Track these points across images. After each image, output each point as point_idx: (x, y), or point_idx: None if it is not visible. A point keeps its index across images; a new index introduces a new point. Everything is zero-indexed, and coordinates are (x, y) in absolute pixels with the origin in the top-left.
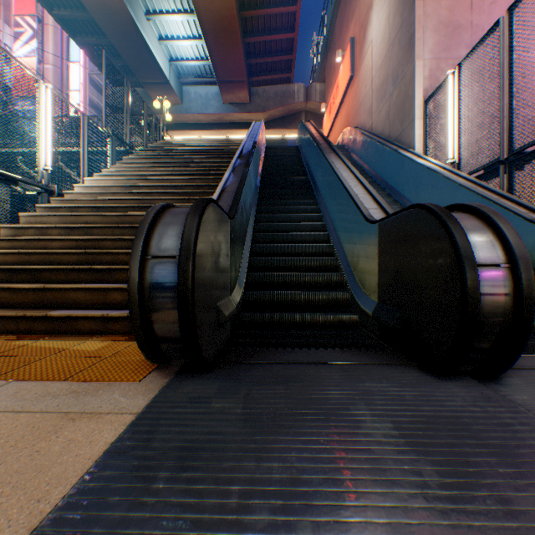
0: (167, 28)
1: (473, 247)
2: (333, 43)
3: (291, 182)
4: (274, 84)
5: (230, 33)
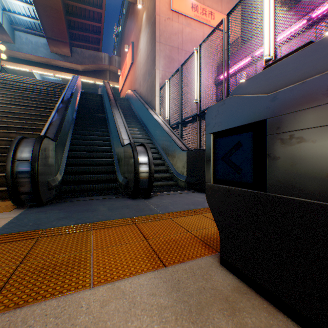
0: None
1: (141, 158)
2: (124, 38)
3: (95, 117)
4: (89, 49)
5: (56, 10)
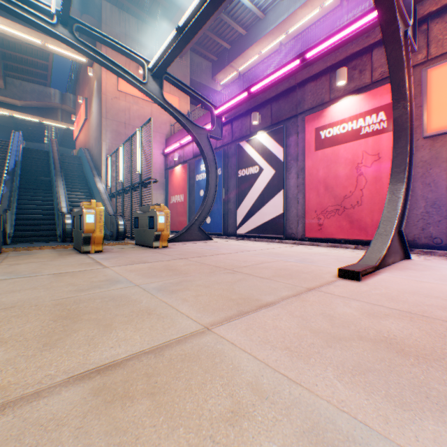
0: None
1: (68, 221)
2: (80, 82)
3: (41, 181)
4: (33, 81)
5: None
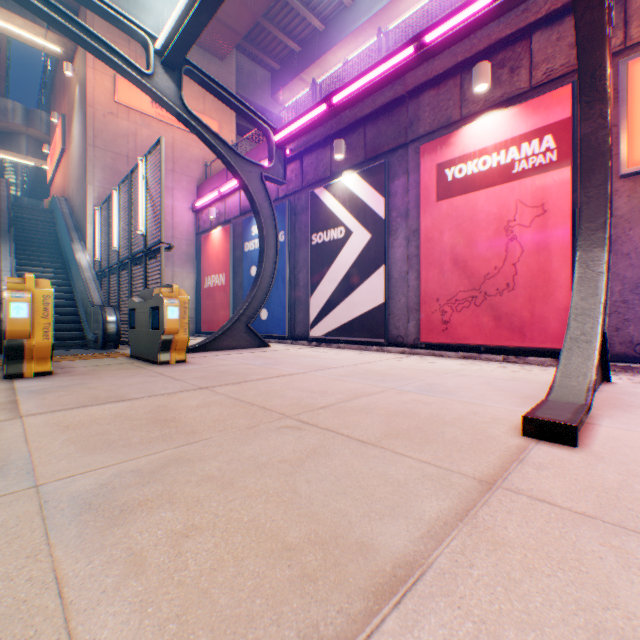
0: None
1: None
2: (57, 91)
3: None
4: None
5: None
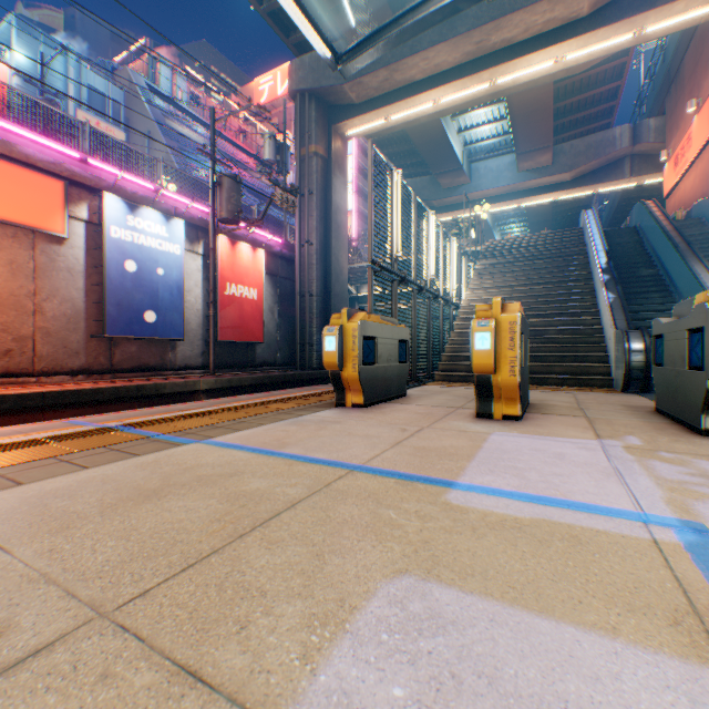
0: (467, 120)
1: None
2: (679, 79)
3: (639, 277)
4: (583, 134)
5: (540, 111)
